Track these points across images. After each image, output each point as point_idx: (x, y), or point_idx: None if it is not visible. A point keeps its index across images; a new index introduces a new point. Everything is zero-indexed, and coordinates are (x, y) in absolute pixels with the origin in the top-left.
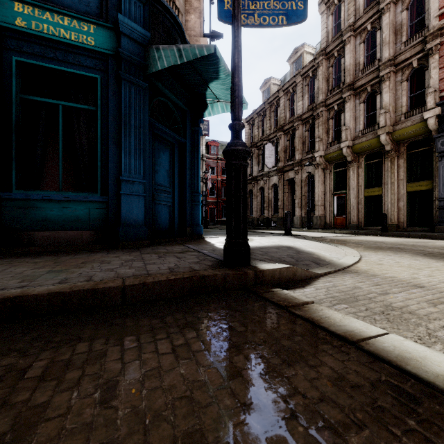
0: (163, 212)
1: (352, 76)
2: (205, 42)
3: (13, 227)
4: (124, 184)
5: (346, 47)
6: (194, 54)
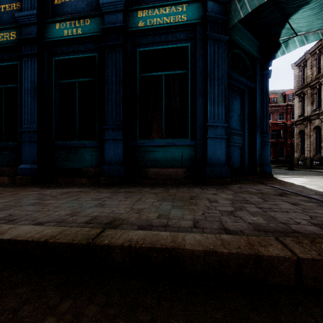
0: (235, 153)
1: None
2: None
3: (137, 165)
4: (209, 129)
5: None
6: None
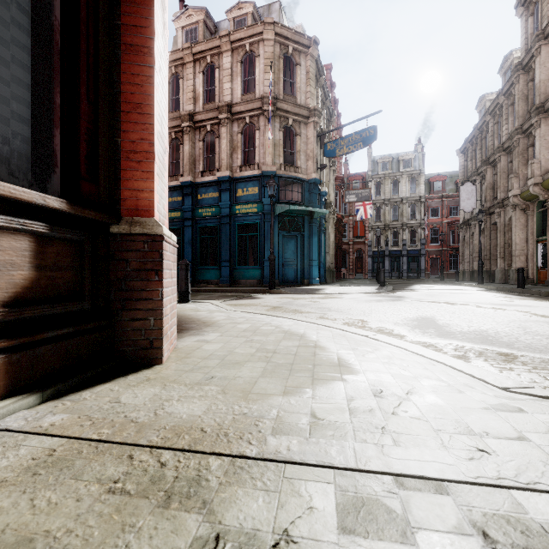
0: (290, 272)
1: (543, 95)
2: (314, 176)
3: (236, 278)
4: (265, 262)
5: (536, 61)
6: (285, 209)
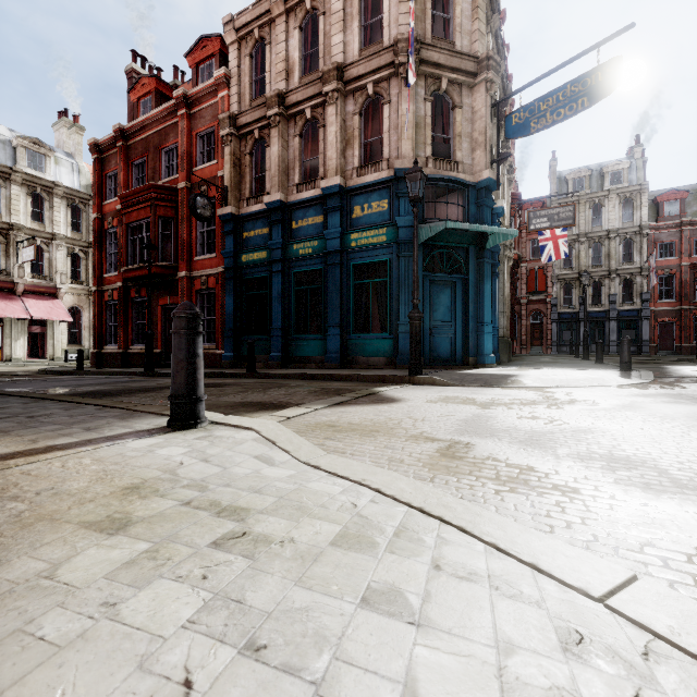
0: (443, 343)
1: None
2: (487, 174)
3: (351, 354)
4: (401, 326)
5: None
6: (436, 230)
